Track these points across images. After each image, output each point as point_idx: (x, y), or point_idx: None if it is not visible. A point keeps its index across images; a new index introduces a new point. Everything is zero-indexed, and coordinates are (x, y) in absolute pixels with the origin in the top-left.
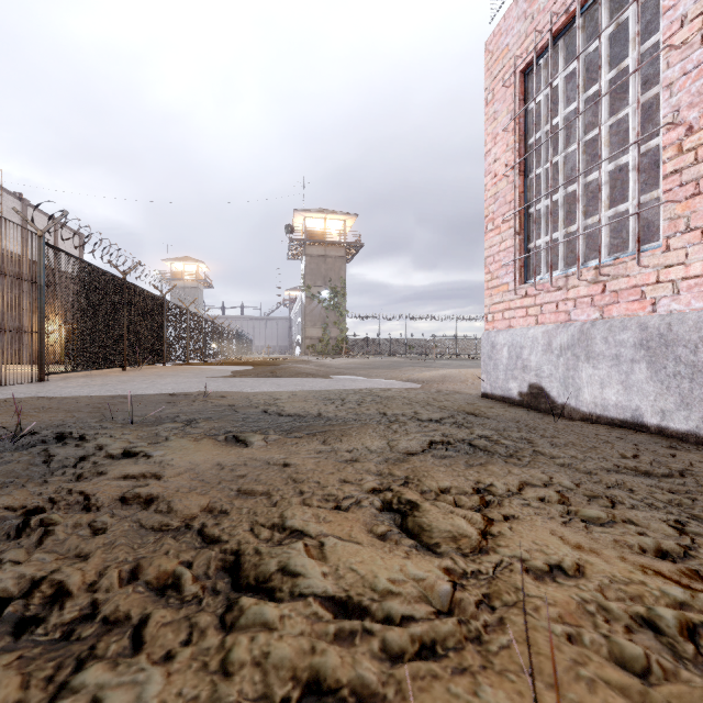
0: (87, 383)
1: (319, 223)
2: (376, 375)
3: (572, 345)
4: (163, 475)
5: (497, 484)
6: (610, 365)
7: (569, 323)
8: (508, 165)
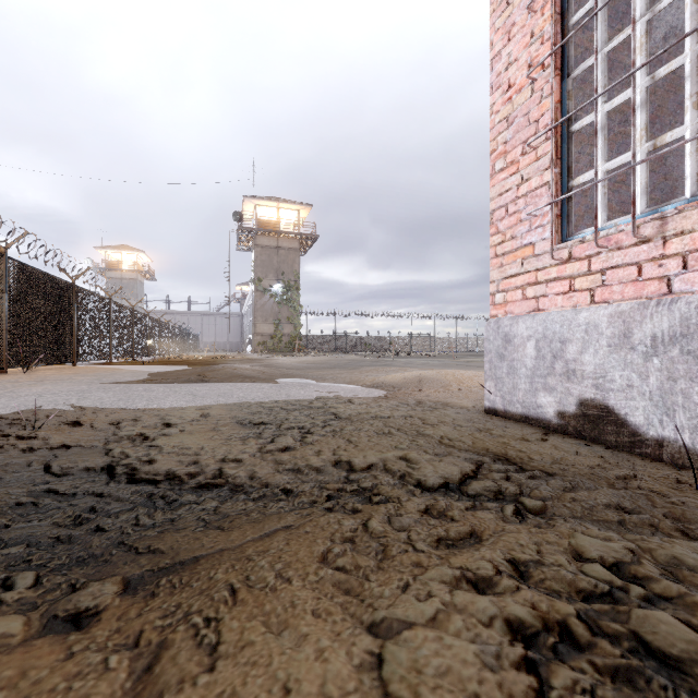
0: None
1: (271, 212)
2: (332, 377)
3: (684, 335)
4: None
5: None
6: None
7: (670, 297)
8: (533, 64)
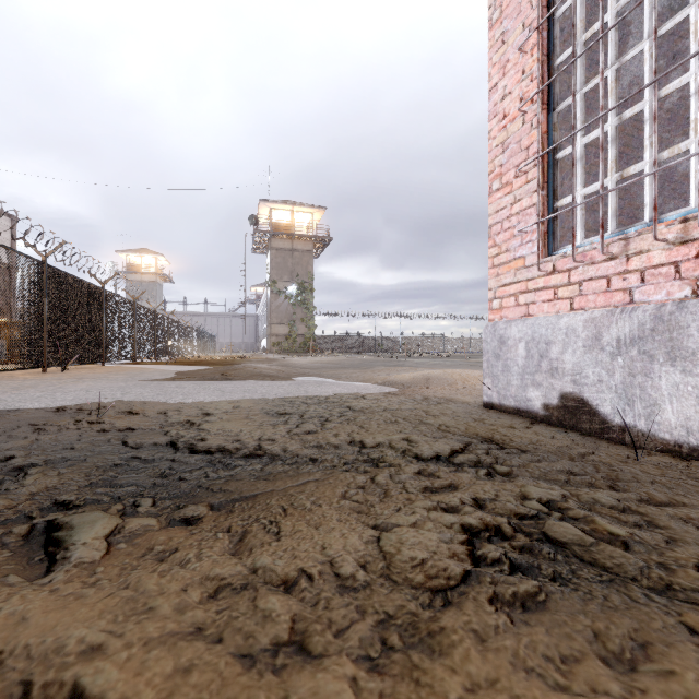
0: None
1: (285, 215)
2: (346, 376)
3: (641, 338)
4: None
5: None
6: None
7: (631, 306)
8: (524, 98)
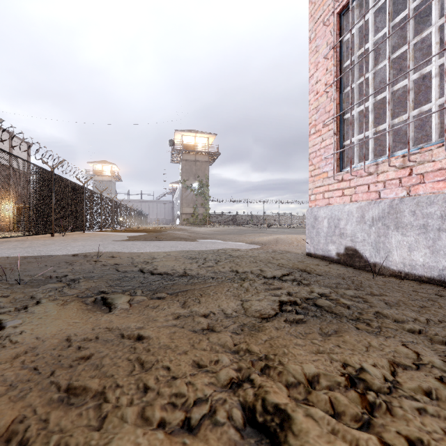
0: (15, 246)
1: (191, 139)
2: (229, 239)
3: (383, 217)
4: None
5: (368, 370)
6: (417, 233)
7: (379, 200)
8: (327, 84)
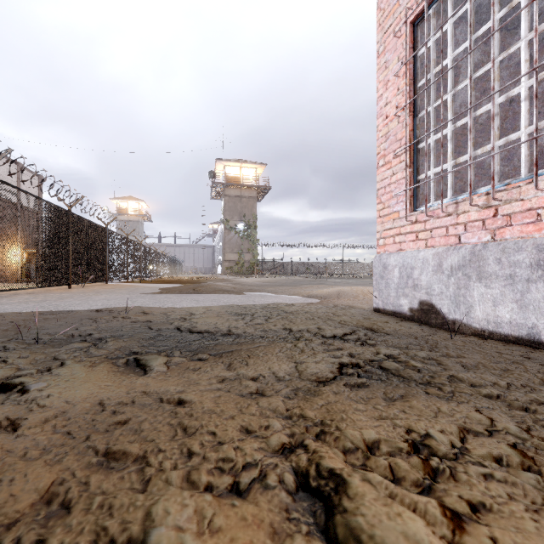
0: (27, 300)
1: (235, 170)
2: (281, 291)
3: (463, 266)
4: (21, 424)
5: (435, 435)
6: (503, 284)
7: (459, 245)
8: (398, 106)
